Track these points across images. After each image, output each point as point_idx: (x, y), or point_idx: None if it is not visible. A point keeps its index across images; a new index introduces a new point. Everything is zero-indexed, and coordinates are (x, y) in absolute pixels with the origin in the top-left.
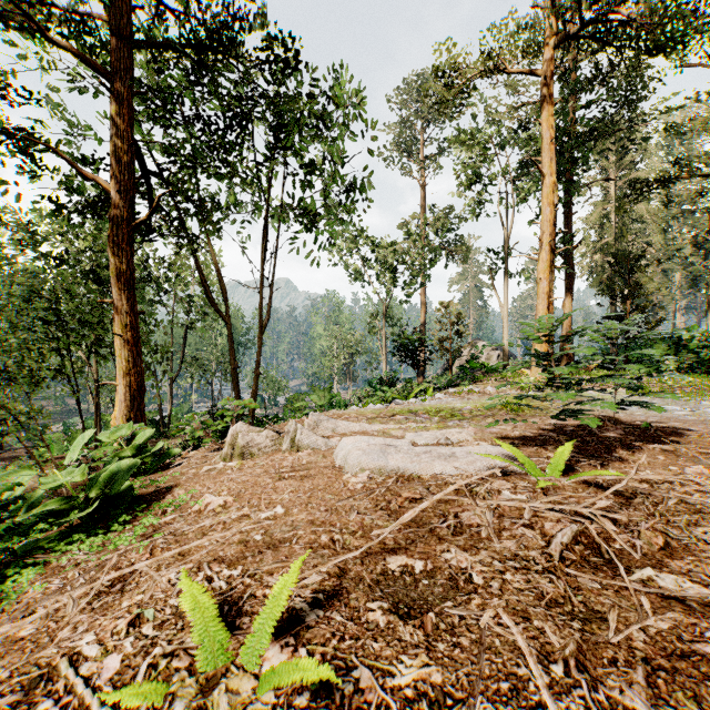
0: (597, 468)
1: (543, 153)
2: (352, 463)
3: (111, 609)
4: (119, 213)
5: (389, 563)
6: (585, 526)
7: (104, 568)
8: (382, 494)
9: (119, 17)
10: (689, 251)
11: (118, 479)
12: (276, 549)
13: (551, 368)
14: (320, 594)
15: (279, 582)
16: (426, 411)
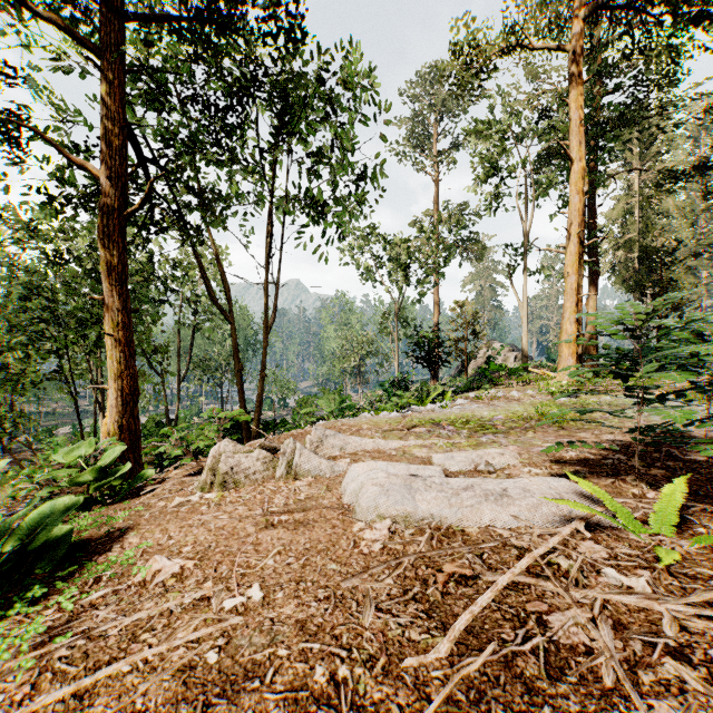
0: None
1: (570, 137)
2: (365, 506)
3: None
4: (109, 202)
5: None
6: None
7: None
8: (411, 564)
9: None
10: None
11: (45, 525)
12: (235, 698)
13: (649, 374)
14: None
15: None
16: (450, 421)
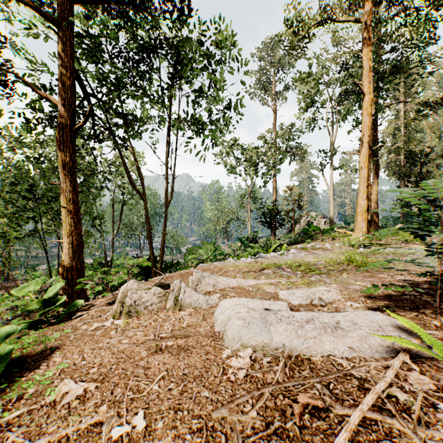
0: None
1: (363, 79)
2: (232, 336)
3: None
4: (64, 121)
5: None
6: None
7: None
8: (271, 393)
9: None
10: None
11: None
12: None
13: None
14: None
15: None
16: (288, 265)
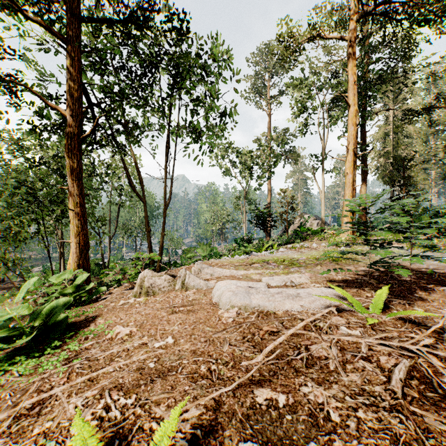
0: (405, 306)
1: (348, 91)
2: (224, 301)
3: (24, 435)
4: (72, 130)
5: (257, 396)
6: (414, 361)
7: (27, 393)
8: (247, 327)
9: (72, 1)
10: (441, 156)
11: (55, 312)
12: (165, 378)
13: (371, 232)
14: (198, 429)
15: (159, 428)
16: (274, 260)
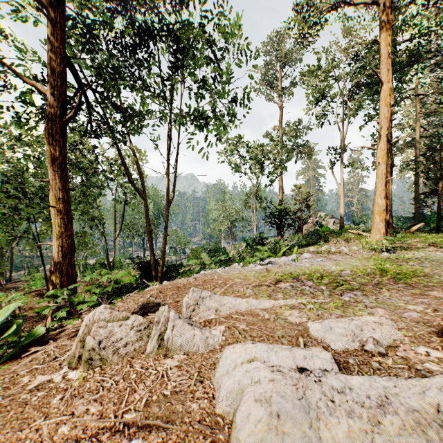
0: None
1: (381, 66)
2: None
3: None
4: (53, 111)
5: None
6: None
7: None
8: None
9: None
10: None
11: None
12: None
13: None
14: None
15: None
16: (307, 276)
